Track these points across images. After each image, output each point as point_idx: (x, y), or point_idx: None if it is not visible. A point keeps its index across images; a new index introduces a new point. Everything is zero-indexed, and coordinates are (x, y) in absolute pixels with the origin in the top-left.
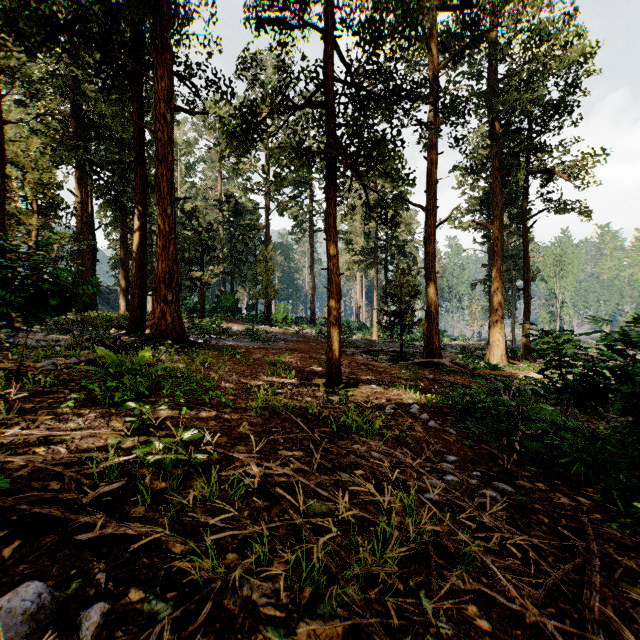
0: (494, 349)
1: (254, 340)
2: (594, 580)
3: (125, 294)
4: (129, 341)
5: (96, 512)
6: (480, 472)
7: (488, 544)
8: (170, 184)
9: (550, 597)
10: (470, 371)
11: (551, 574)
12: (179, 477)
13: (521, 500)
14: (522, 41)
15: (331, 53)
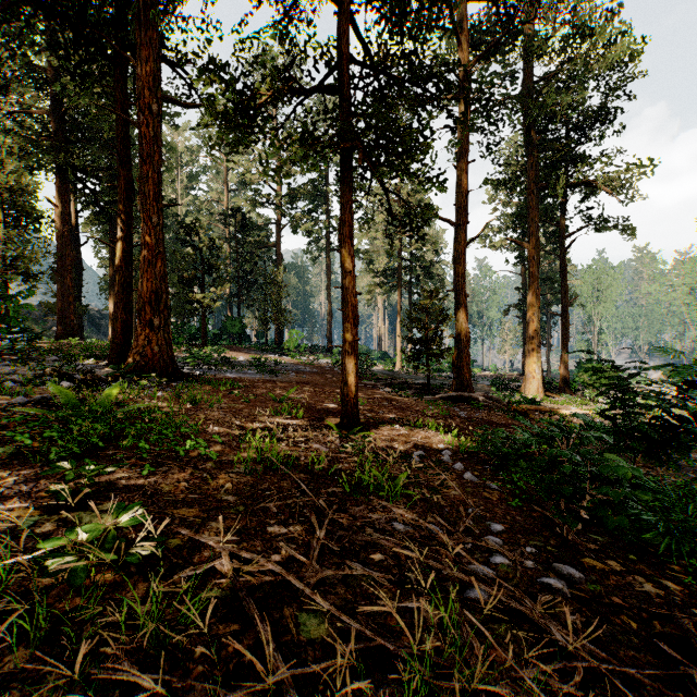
0: (530, 381)
1: (260, 372)
2: None
3: None
4: (105, 374)
5: None
6: (535, 547)
7: (568, 685)
8: (157, 188)
9: None
10: (505, 406)
11: None
12: (108, 583)
13: (594, 591)
14: (562, 38)
15: (346, 27)
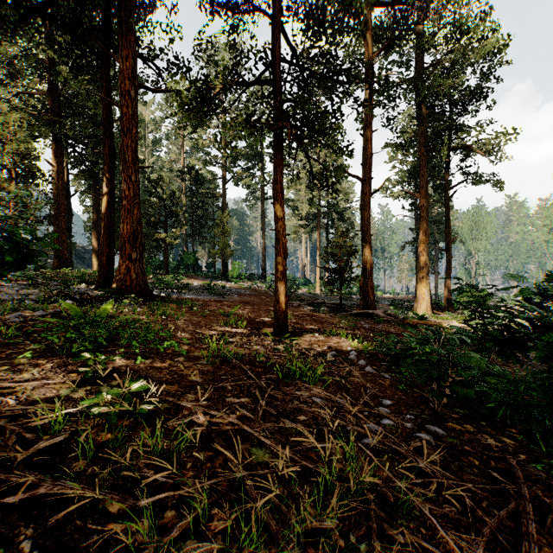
0: (421, 301)
1: (211, 294)
2: (530, 529)
3: (97, 253)
4: (96, 295)
5: (34, 468)
6: (413, 415)
7: (425, 491)
8: (134, 154)
9: (488, 546)
10: (400, 321)
11: (487, 522)
12: (126, 427)
13: (452, 442)
14: (445, 34)
15: (278, 36)
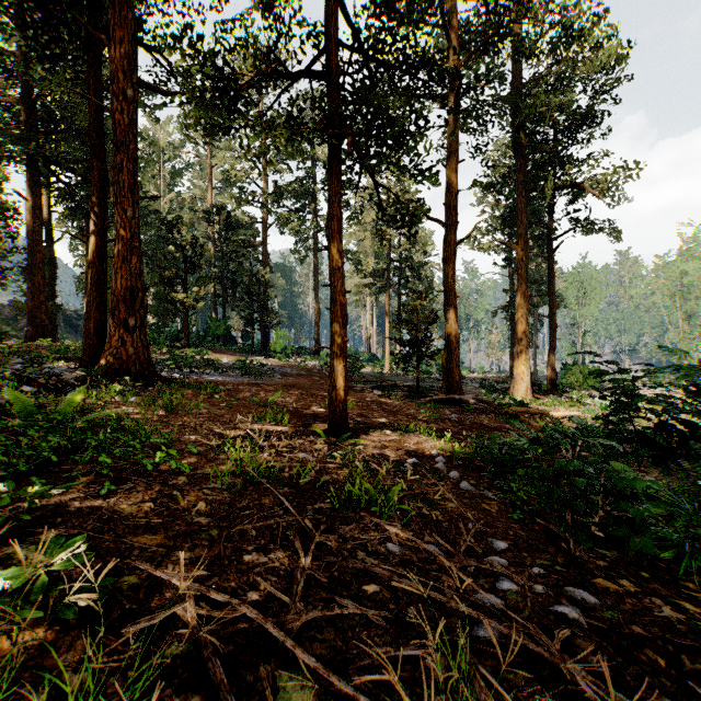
0: (518, 383)
1: (245, 374)
2: None
3: None
4: (74, 377)
5: None
6: (543, 567)
7: None
8: (132, 178)
9: None
10: (496, 409)
11: None
12: (36, 643)
13: (612, 619)
14: (551, 39)
15: (334, 9)
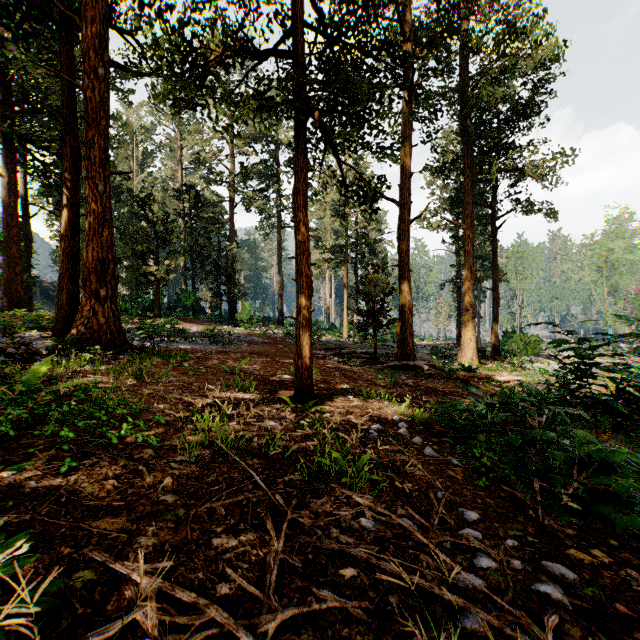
0: (466, 349)
1: (213, 343)
2: None
3: None
4: (44, 347)
5: None
6: (516, 539)
7: None
8: (103, 154)
9: None
10: (447, 374)
11: None
12: None
13: (593, 596)
14: (496, 35)
15: None
